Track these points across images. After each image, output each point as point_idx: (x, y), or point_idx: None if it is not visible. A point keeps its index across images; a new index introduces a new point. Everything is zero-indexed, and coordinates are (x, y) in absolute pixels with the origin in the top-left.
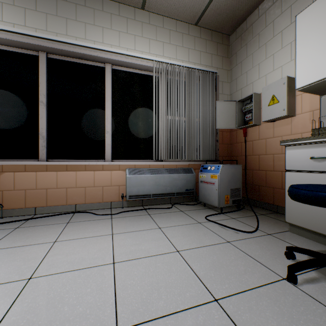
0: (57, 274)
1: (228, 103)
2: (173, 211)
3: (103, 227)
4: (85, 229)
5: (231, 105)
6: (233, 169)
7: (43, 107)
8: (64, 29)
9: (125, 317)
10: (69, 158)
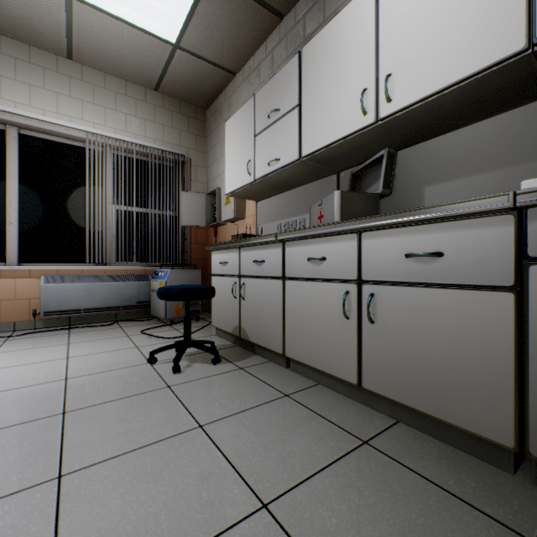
0: None
1: (197, 194)
2: (109, 328)
3: None
4: None
5: (200, 198)
6: (188, 275)
7: None
8: None
9: None
10: None
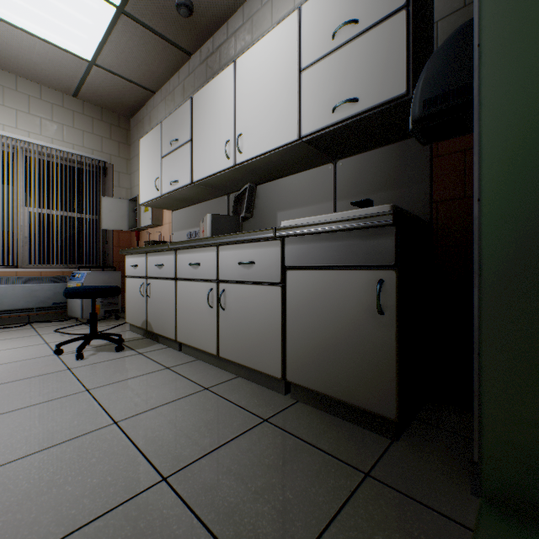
0: None
1: (118, 200)
2: (21, 329)
3: None
4: None
5: (122, 203)
6: (107, 276)
7: None
8: None
9: None
10: None
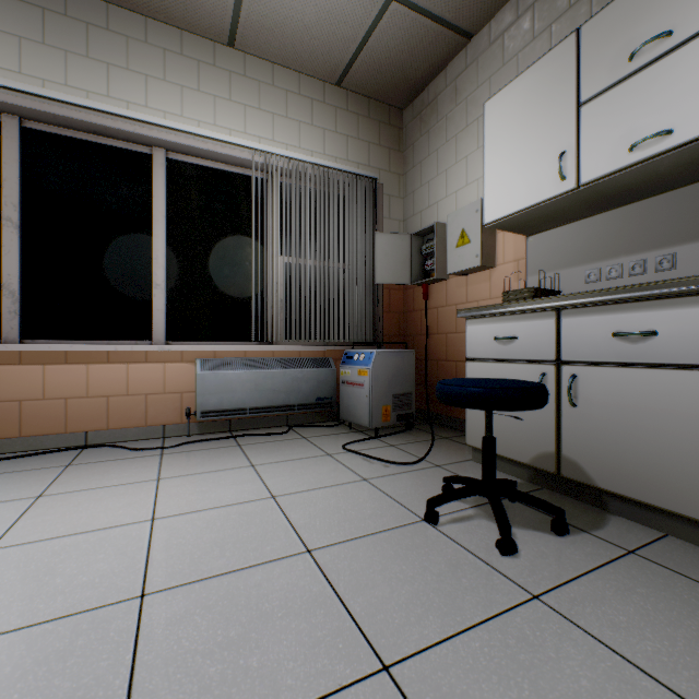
0: (43, 541)
1: (397, 237)
2: (288, 438)
3: (142, 470)
4: (104, 475)
5: (401, 241)
6: (398, 358)
7: (11, 231)
8: (62, 73)
9: (159, 581)
10: (71, 337)
